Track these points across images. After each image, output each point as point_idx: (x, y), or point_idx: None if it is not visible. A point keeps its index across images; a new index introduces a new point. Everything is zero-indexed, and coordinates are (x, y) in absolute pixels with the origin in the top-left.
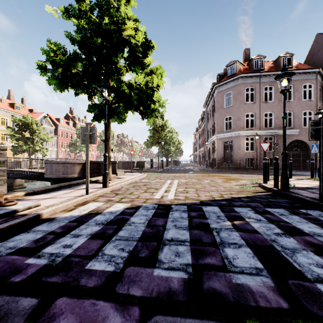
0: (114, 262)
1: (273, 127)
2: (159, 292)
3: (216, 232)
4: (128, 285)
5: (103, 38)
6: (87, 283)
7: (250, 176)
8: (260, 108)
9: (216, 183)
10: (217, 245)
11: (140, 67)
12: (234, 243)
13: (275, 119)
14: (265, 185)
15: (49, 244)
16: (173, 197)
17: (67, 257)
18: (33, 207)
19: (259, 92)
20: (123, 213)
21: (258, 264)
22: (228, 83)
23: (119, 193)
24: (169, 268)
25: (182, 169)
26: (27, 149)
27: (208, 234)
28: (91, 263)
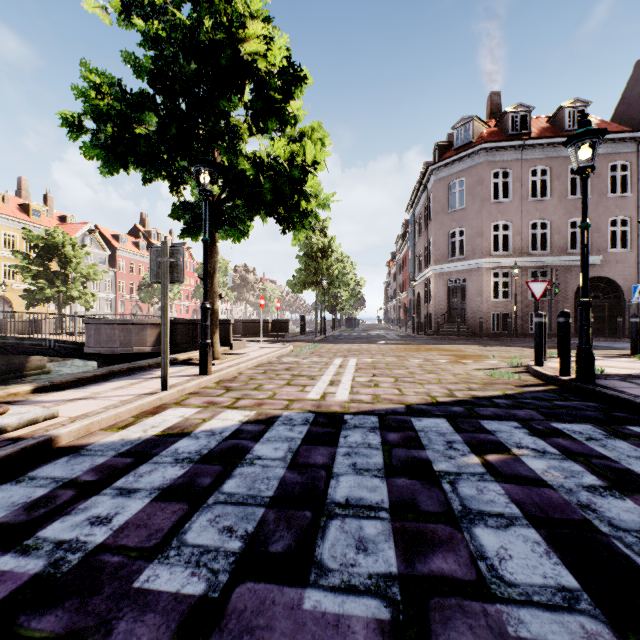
0: (206, 569)
1: (548, 251)
2: None
3: (450, 483)
4: None
5: (200, 61)
6: (131, 635)
7: (504, 350)
8: (523, 213)
9: (435, 366)
10: (455, 519)
11: (277, 121)
12: (496, 512)
13: (553, 235)
14: (541, 371)
15: (58, 515)
16: (348, 395)
17: (94, 553)
18: (40, 421)
19: (520, 180)
20: (239, 434)
21: (564, 577)
22: (458, 162)
23: (233, 387)
24: (343, 588)
25: (365, 336)
26: (54, 295)
27: (430, 488)
28: (150, 572)
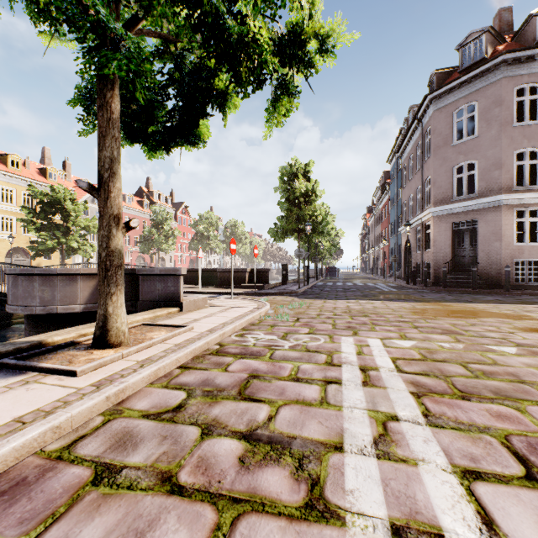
0: None
1: None
2: None
3: None
4: None
5: None
6: None
7: None
8: None
9: None
10: None
11: None
12: None
13: None
14: None
15: None
16: None
17: None
18: None
19: None
20: None
21: None
22: (466, 84)
23: None
24: None
25: (353, 287)
26: (54, 246)
27: None
28: None
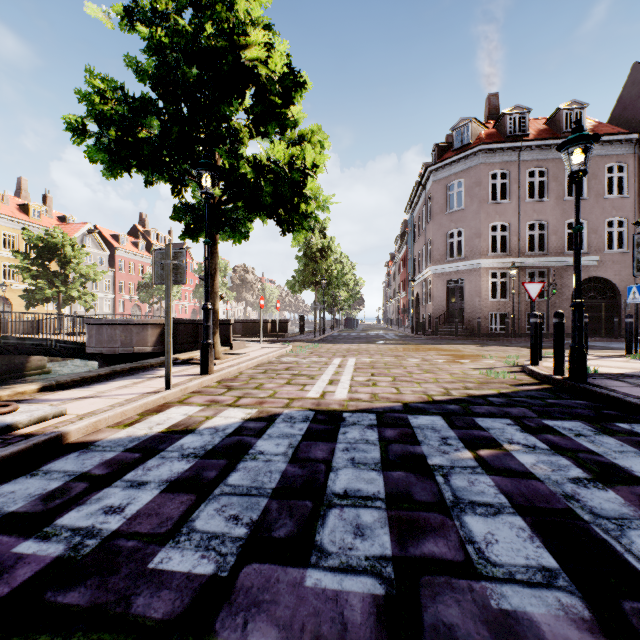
0: (215, 552)
1: (546, 252)
2: (318, 635)
3: (443, 476)
4: (245, 616)
5: (202, 67)
6: (149, 608)
7: (501, 350)
8: (520, 214)
9: (433, 366)
10: (446, 508)
11: (277, 126)
12: (485, 502)
13: (551, 236)
14: (536, 370)
15: (73, 505)
16: (347, 394)
17: (110, 538)
18: (49, 418)
19: (517, 181)
20: (242, 431)
21: (544, 558)
22: (456, 163)
23: (234, 386)
24: (342, 568)
25: (364, 336)
26: (54, 295)
27: (424, 481)
28: (163, 554)
